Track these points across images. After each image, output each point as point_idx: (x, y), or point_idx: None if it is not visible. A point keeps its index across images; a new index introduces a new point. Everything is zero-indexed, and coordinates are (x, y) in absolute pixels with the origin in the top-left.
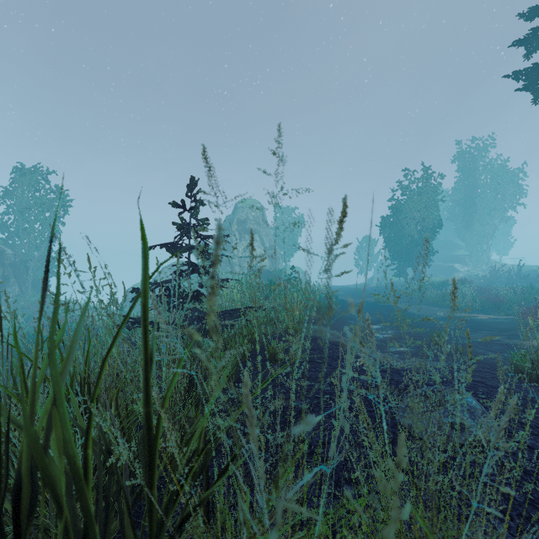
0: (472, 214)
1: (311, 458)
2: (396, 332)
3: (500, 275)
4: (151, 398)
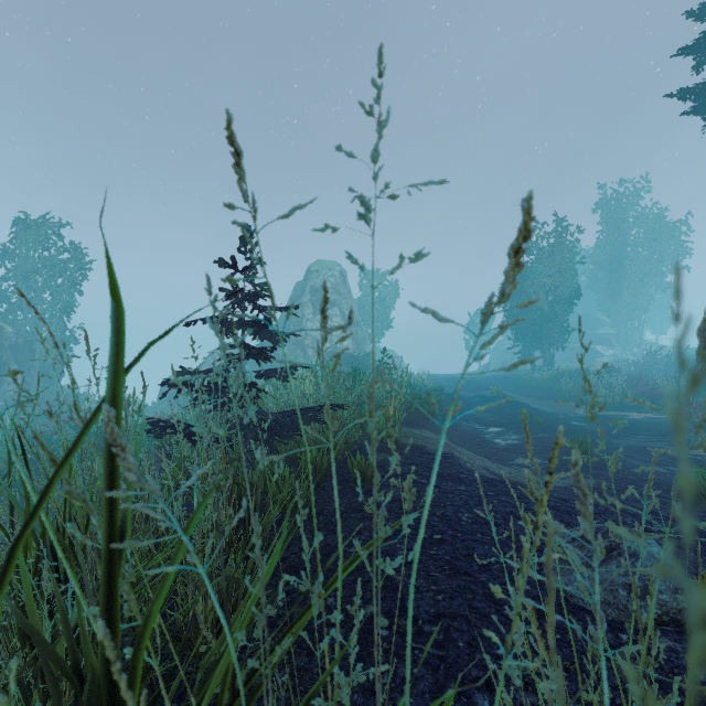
0: (620, 280)
1: (418, 642)
2: (522, 437)
3: (657, 361)
4: (117, 618)
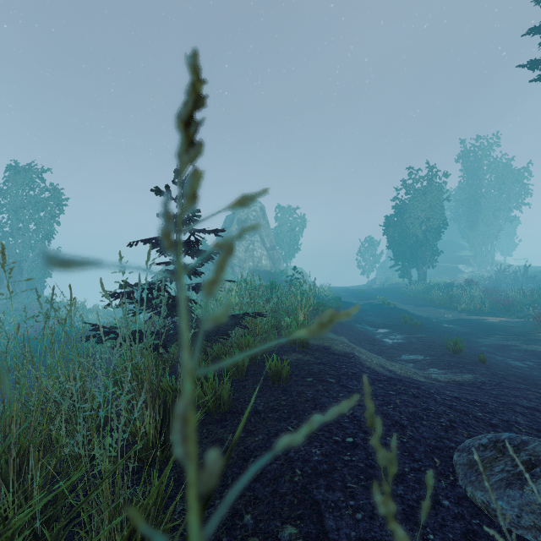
0: (477, 214)
1: None
2: (405, 336)
3: (506, 276)
4: None
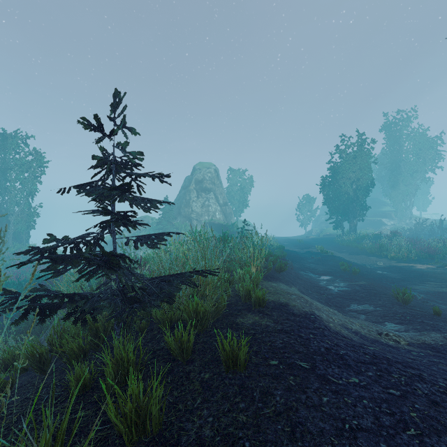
0: (398, 175)
1: None
2: (348, 284)
3: (424, 228)
4: None
